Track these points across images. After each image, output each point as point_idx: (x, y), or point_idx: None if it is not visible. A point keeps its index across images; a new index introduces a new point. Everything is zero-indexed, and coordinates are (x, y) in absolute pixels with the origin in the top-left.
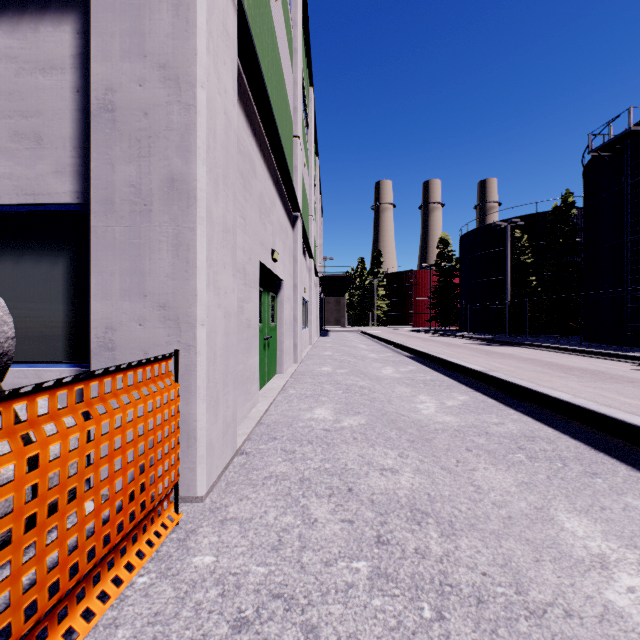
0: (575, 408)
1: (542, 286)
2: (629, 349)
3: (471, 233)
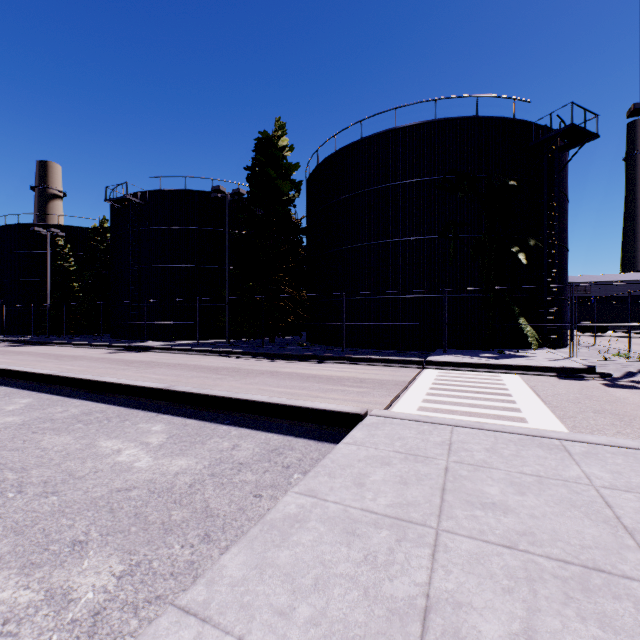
0: (20, 373)
1: (84, 292)
2: (128, 341)
3: (11, 227)
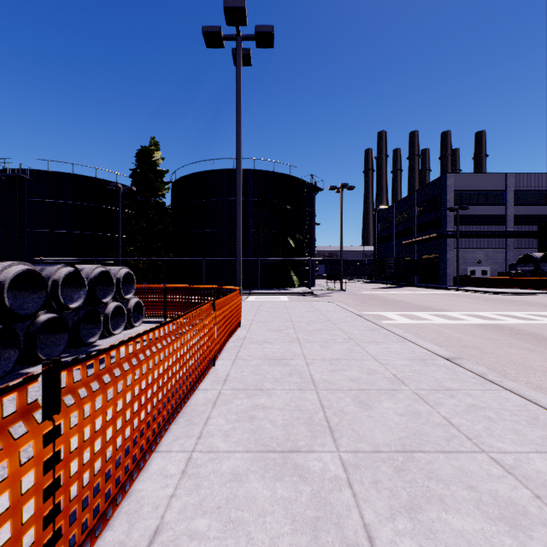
0: None
1: None
2: None
3: None
